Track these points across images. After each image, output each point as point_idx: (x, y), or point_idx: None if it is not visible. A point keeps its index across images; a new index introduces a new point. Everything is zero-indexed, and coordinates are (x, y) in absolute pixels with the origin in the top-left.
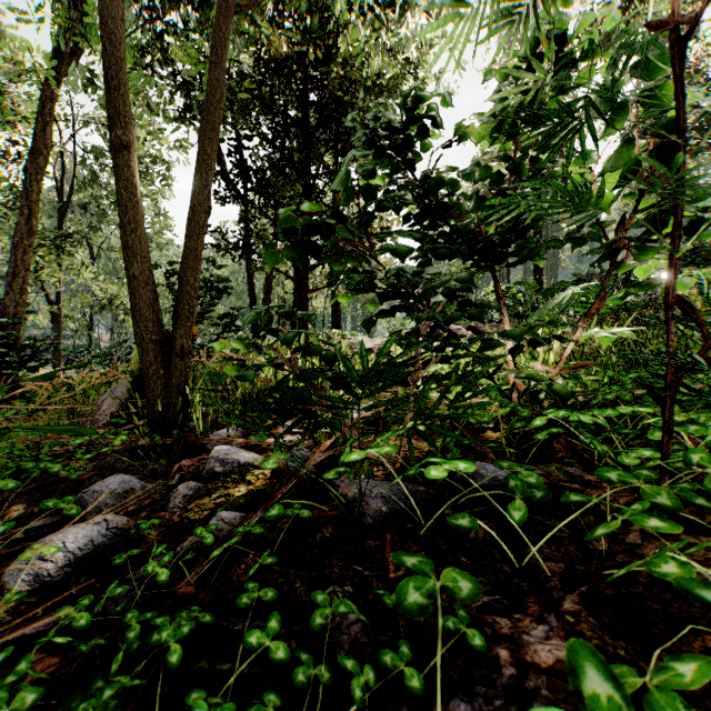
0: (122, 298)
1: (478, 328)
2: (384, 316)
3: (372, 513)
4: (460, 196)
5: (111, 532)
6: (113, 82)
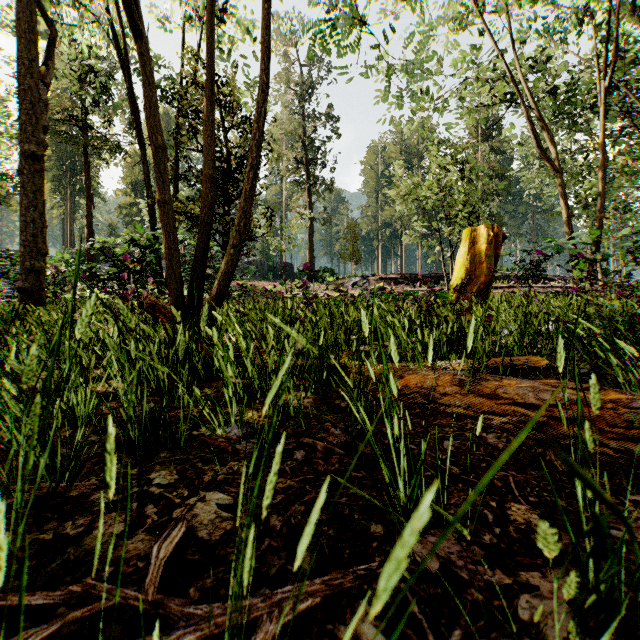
0: None
1: None
2: None
3: None
4: None
5: None
6: None
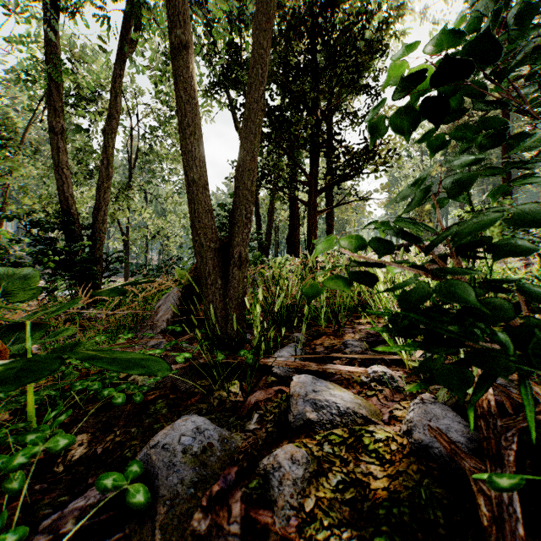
0: (166, 230)
1: None
2: None
3: None
4: None
5: None
6: None
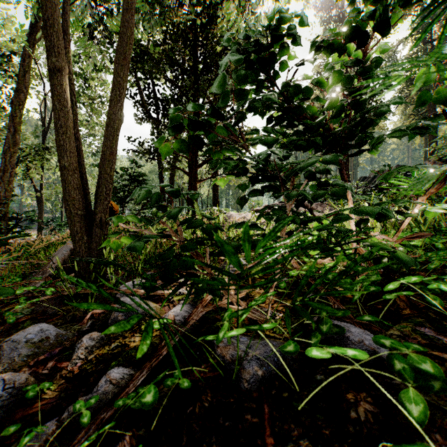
0: None
1: (308, 206)
2: (255, 194)
3: (249, 378)
4: (312, 101)
5: (7, 393)
6: (49, 22)
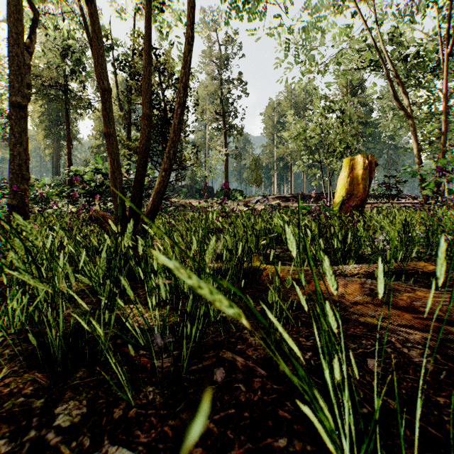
0: None
1: None
2: None
3: None
4: None
5: None
6: None
